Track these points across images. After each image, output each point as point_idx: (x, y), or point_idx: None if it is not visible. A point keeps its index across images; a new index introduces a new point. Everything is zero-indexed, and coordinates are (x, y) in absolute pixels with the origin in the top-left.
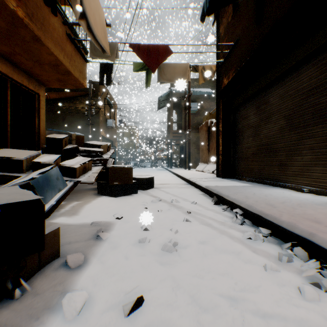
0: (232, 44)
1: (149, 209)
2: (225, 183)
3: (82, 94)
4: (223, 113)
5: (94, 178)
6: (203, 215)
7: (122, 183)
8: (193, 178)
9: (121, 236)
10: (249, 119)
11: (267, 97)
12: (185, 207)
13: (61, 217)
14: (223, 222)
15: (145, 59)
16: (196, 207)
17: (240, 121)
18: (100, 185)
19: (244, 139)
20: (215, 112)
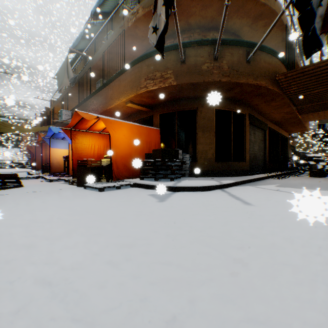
0: None
1: None
2: None
3: None
4: None
5: None
6: None
7: None
8: None
9: None
10: None
11: None
12: None
13: None
14: None
15: None
16: None
17: None
18: None
19: None
20: None
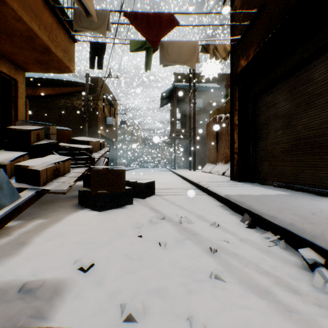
0: (255, 12)
1: (146, 238)
2: (249, 190)
3: (79, 90)
4: (239, 102)
5: (68, 184)
6: (242, 258)
7: (111, 191)
8: (204, 182)
9: None
10: (277, 107)
11: (308, 73)
12: (204, 235)
13: None
14: (292, 285)
15: (144, 31)
16: (222, 234)
17: (263, 111)
18: (82, 194)
19: (269, 133)
20: (224, 106)
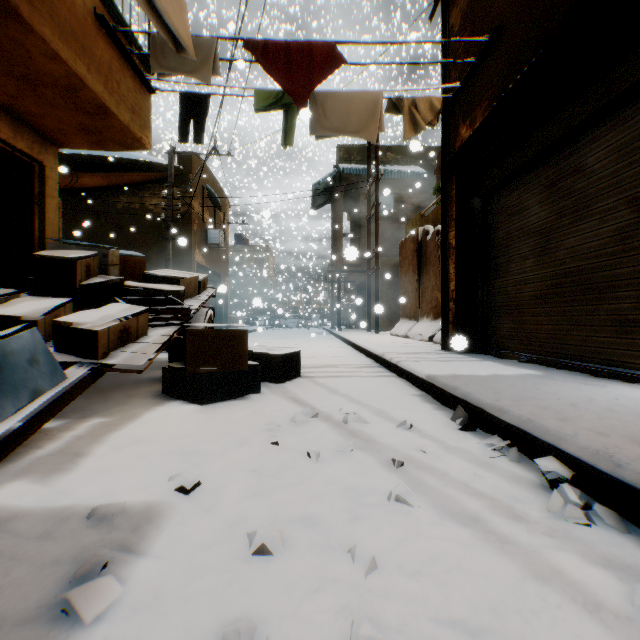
0: (485, 41)
1: (285, 446)
2: (472, 368)
3: (155, 178)
4: (458, 205)
5: (147, 356)
6: (443, 474)
7: (222, 368)
8: (392, 353)
9: (165, 596)
10: (526, 216)
11: (578, 157)
12: (384, 441)
13: (12, 483)
14: (516, 510)
15: (282, 75)
16: (416, 440)
17: (500, 223)
18: (169, 374)
19: (512, 264)
20: (434, 210)
